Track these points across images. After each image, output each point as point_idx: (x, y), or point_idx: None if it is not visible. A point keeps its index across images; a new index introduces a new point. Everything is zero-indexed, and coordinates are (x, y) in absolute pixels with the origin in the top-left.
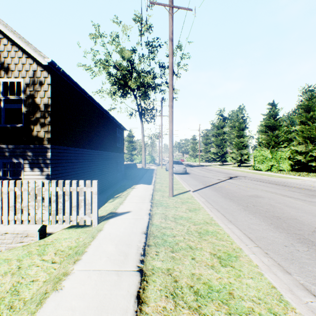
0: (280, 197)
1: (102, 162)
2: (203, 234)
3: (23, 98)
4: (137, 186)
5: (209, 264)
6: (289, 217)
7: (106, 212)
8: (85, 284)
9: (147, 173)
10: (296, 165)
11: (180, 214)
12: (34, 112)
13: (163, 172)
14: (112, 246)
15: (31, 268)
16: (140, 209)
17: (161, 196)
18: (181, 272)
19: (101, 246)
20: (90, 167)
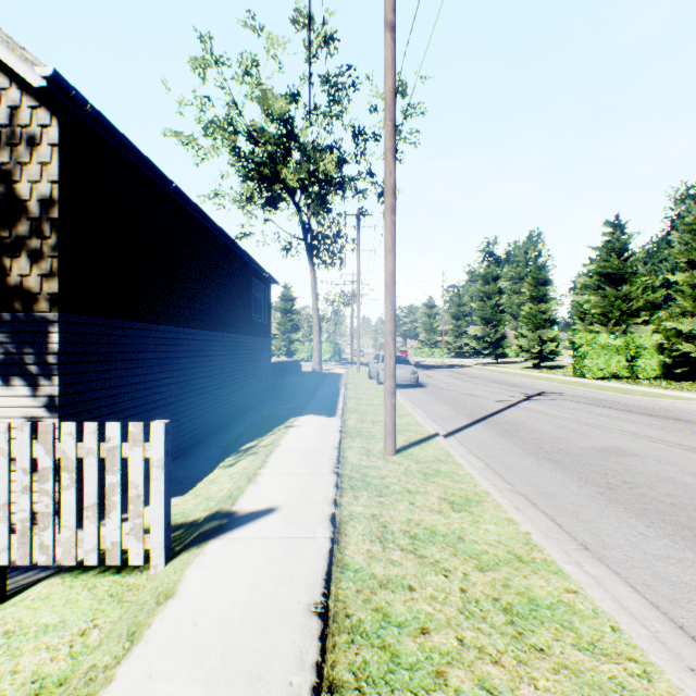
0: (685, 455)
1: (214, 358)
2: (525, 620)
3: None
4: (300, 420)
5: None
6: None
7: (206, 507)
8: None
9: (325, 385)
10: (676, 366)
11: (426, 521)
12: (12, 223)
13: (362, 381)
14: (193, 693)
15: None
16: (307, 498)
17: (362, 452)
18: None
19: (151, 692)
20: (180, 372)
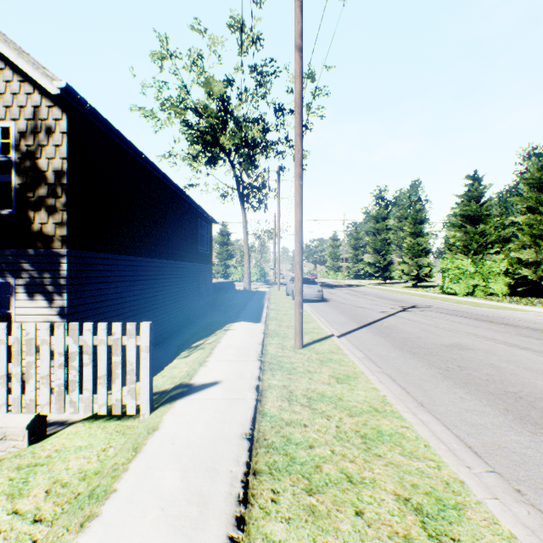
0: (506, 349)
1: (171, 280)
2: (373, 441)
3: (15, 160)
4: (234, 325)
5: (399, 533)
6: (538, 395)
7: (172, 382)
8: None
9: (253, 300)
10: (518, 285)
11: (319, 389)
12: (35, 187)
13: (281, 297)
14: (175, 475)
15: None
16: (240, 376)
17: (279, 346)
18: None
19: (151, 475)
20: (147, 290)
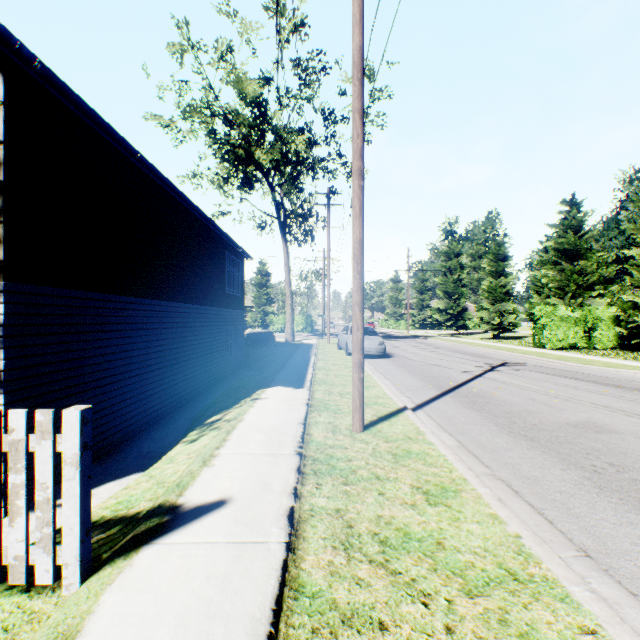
0: None
1: (185, 330)
2: None
3: None
4: (267, 392)
5: None
6: None
7: (153, 496)
8: None
9: (295, 355)
10: (631, 337)
11: (398, 518)
12: None
13: (331, 351)
14: None
15: None
16: (264, 487)
17: (329, 428)
18: None
19: None
20: (148, 344)
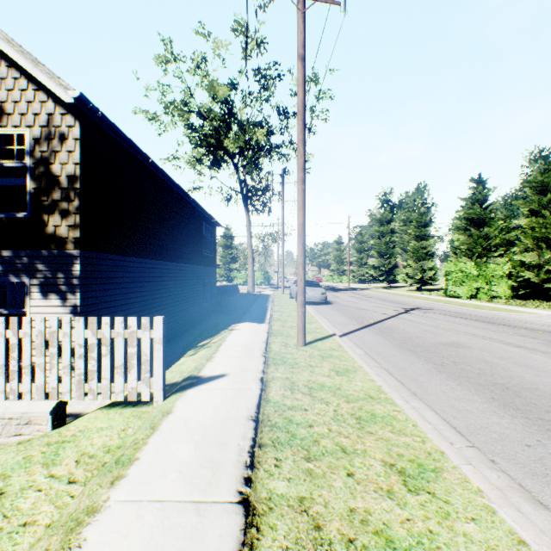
0: (501, 347)
1: (176, 282)
2: (366, 422)
3: (30, 165)
4: (239, 326)
5: (383, 488)
6: (524, 386)
7: (181, 376)
8: (130, 535)
9: (257, 302)
10: (521, 288)
11: (319, 380)
12: (49, 191)
13: (285, 300)
14: (190, 447)
15: (25, 494)
16: (245, 369)
17: (282, 344)
18: (329, 507)
19: (168, 447)
20: (153, 292)
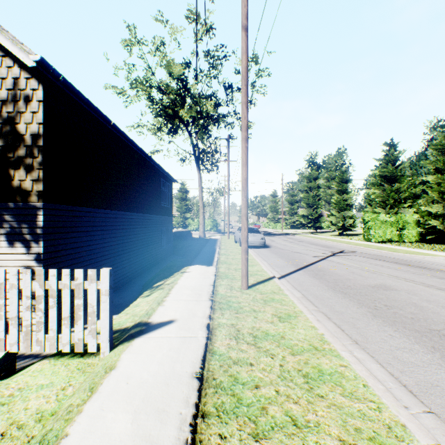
0: (425, 290)
1: (137, 230)
2: (314, 381)
3: None
4: (190, 268)
5: None
6: None
7: (133, 320)
8: None
9: (206, 246)
10: (428, 234)
11: (263, 327)
12: (15, 148)
13: (230, 244)
14: (127, 418)
15: None
16: (193, 314)
17: (228, 287)
18: None
19: (103, 418)
20: (116, 238)
